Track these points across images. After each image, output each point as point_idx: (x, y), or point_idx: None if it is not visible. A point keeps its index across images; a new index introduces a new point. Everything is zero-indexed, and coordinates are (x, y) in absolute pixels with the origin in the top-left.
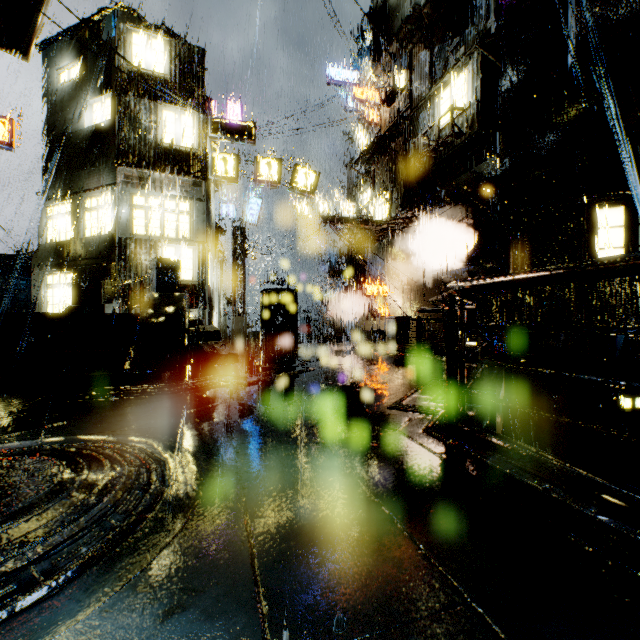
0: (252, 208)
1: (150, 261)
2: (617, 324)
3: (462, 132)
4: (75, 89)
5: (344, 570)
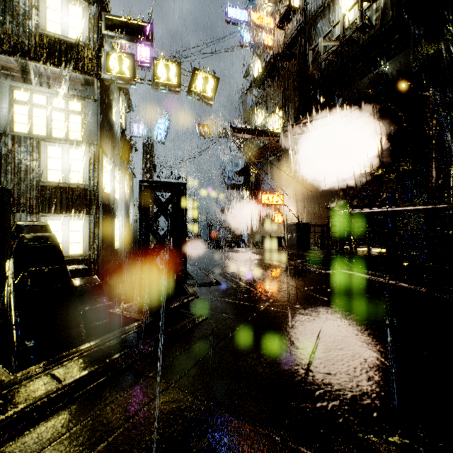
0: (160, 128)
1: None
2: None
3: (372, 24)
4: None
5: None
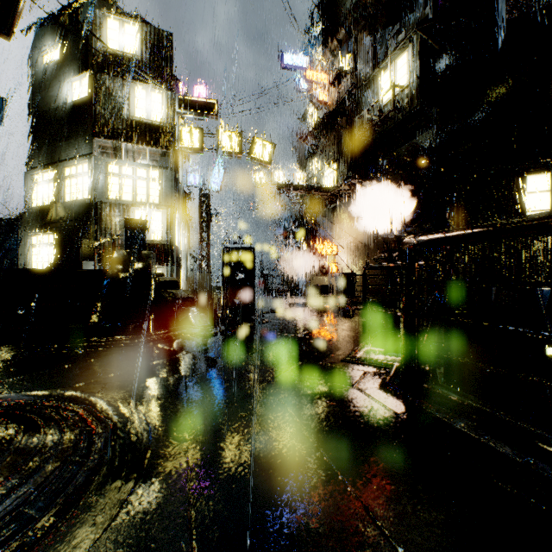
0: (216, 177)
1: (120, 221)
2: (544, 279)
3: (403, 107)
4: (56, 69)
5: None
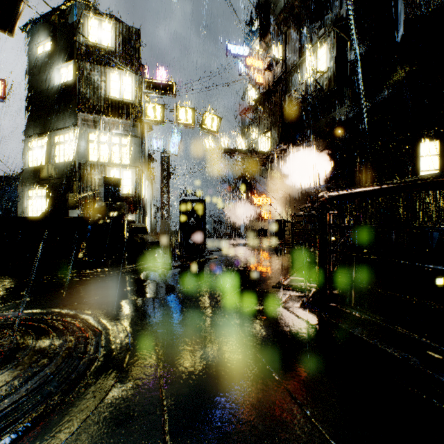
0: (174, 143)
1: (99, 179)
2: (434, 225)
3: (322, 88)
4: (48, 58)
5: (243, 437)
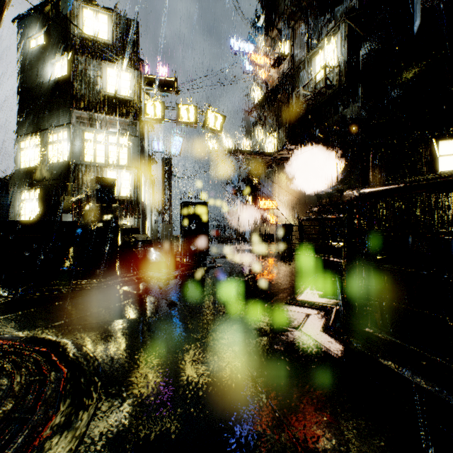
0: (176, 144)
1: (91, 179)
2: None
3: (333, 84)
4: (41, 52)
5: None
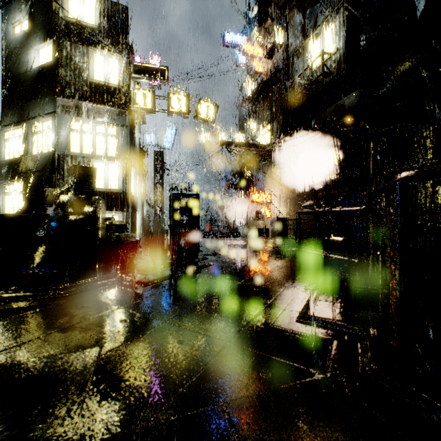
0: (168, 137)
1: (70, 168)
2: None
3: (330, 72)
4: (25, 38)
5: None
